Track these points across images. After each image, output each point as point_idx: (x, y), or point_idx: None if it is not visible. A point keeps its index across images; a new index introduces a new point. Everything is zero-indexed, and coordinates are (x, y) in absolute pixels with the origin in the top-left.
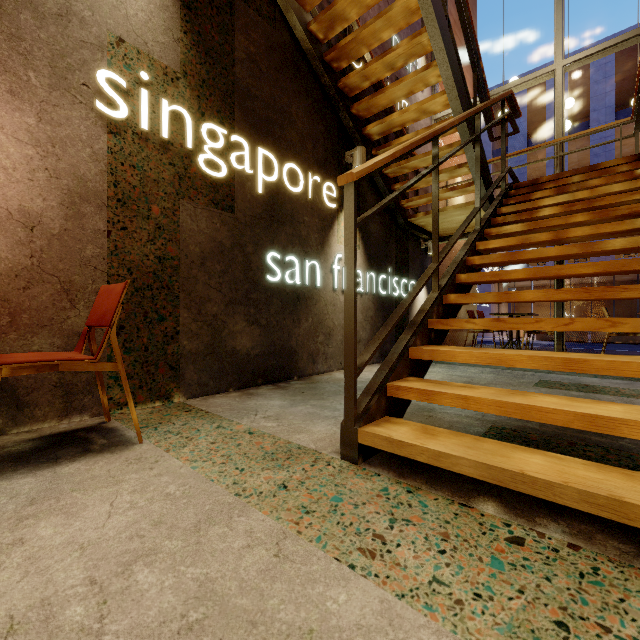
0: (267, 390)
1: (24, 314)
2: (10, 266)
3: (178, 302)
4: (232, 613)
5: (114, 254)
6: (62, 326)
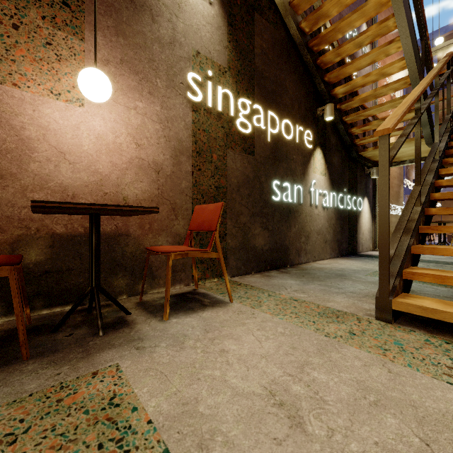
0: (277, 273)
1: (155, 223)
2: (149, 195)
3: (226, 215)
4: (394, 399)
5: (195, 186)
6: (171, 230)
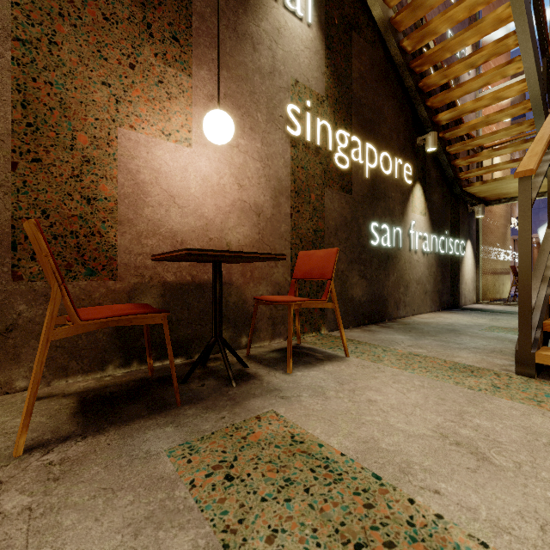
0: (378, 328)
1: (256, 271)
2: (250, 240)
3: None
4: None
5: (293, 229)
6: (271, 279)
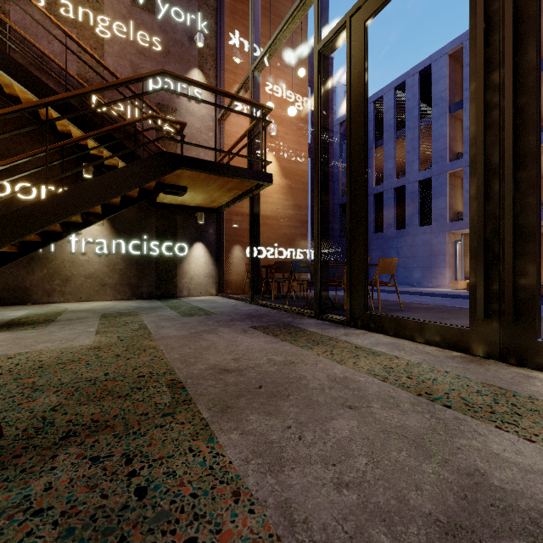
0: None
1: None
2: None
3: None
4: None
5: None
6: None
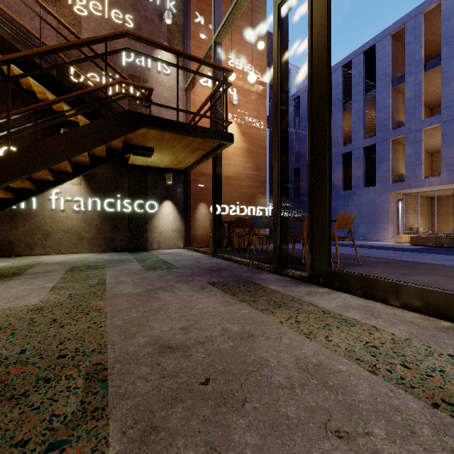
0: None
1: None
2: None
3: None
4: None
5: None
6: None
